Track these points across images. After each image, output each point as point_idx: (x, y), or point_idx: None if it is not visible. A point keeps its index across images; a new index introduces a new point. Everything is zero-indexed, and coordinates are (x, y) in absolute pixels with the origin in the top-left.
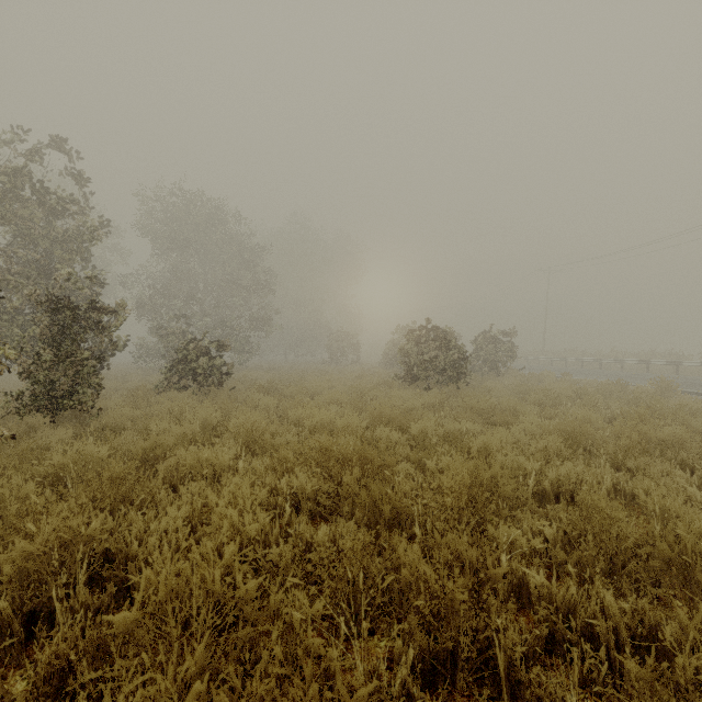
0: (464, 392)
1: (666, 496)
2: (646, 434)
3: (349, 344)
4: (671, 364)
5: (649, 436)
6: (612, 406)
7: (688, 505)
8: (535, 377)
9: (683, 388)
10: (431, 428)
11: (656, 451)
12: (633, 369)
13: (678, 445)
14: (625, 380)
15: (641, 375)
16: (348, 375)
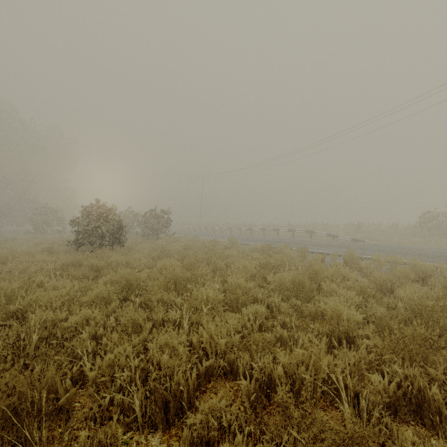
0: (113, 252)
1: (142, 324)
2: (178, 275)
3: (53, 218)
4: (249, 230)
5: (179, 276)
6: (199, 255)
7: (121, 337)
8: (177, 239)
9: (245, 242)
10: (9, 291)
11: (172, 287)
12: (237, 232)
13: (195, 280)
14: (225, 238)
15: (234, 236)
16: (30, 243)
